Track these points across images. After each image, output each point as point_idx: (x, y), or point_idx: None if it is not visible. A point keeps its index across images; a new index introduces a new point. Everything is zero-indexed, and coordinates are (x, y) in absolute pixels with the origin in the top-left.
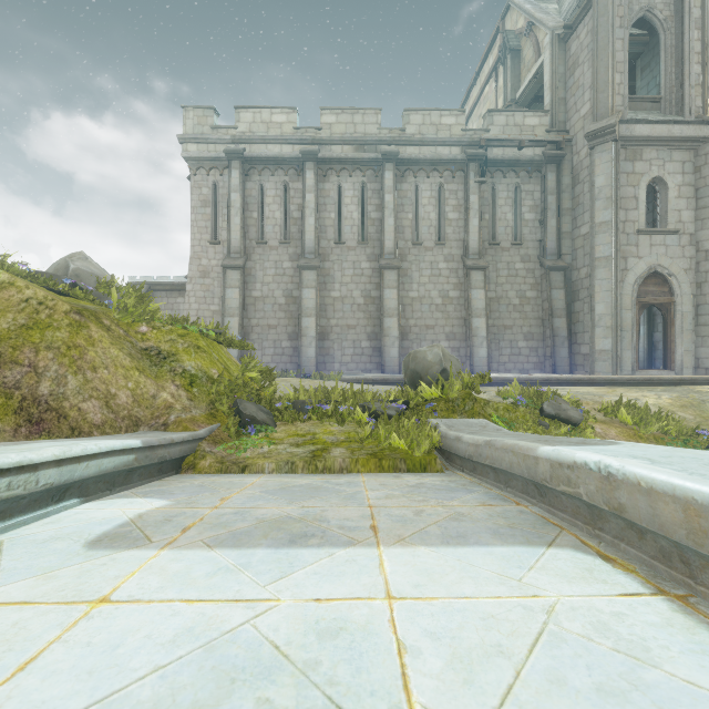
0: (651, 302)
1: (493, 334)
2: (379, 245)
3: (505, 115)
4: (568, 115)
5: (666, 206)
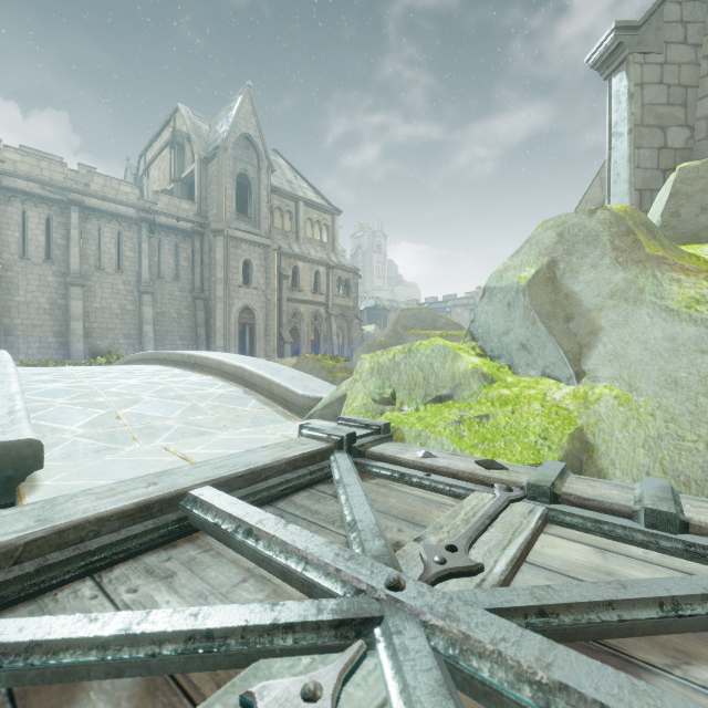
0: (246, 323)
1: (160, 335)
2: (65, 265)
3: (168, 197)
4: (208, 209)
5: (252, 275)
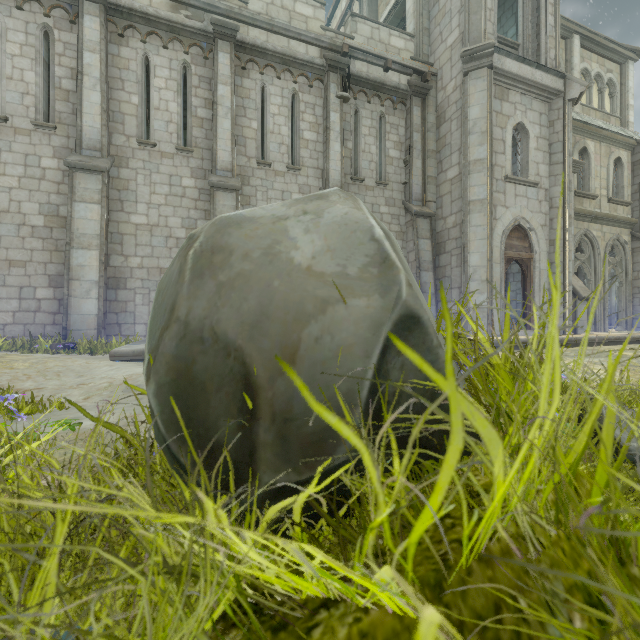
0: (515, 258)
1: None
2: (210, 157)
3: (370, 26)
4: (432, 48)
5: (527, 156)
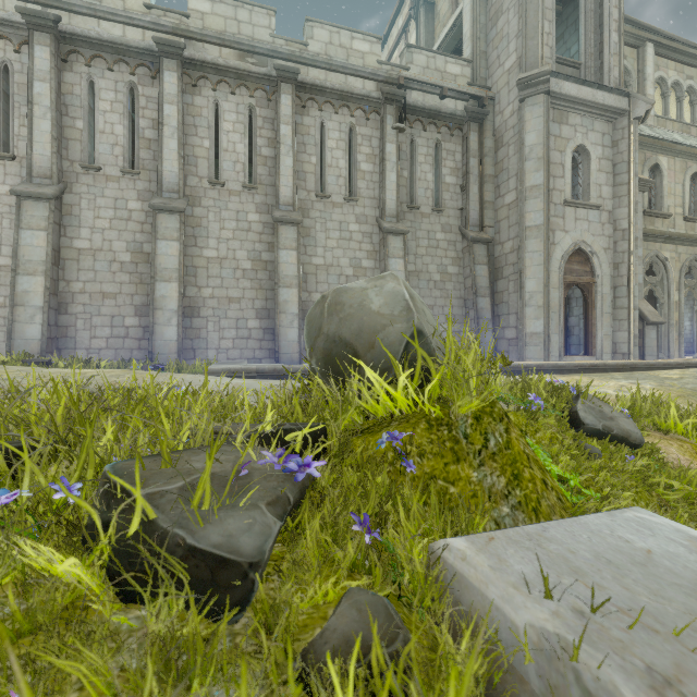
0: (575, 282)
1: None
2: (273, 192)
3: (426, 55)
4: (490, 71)
5: (588, 179)
